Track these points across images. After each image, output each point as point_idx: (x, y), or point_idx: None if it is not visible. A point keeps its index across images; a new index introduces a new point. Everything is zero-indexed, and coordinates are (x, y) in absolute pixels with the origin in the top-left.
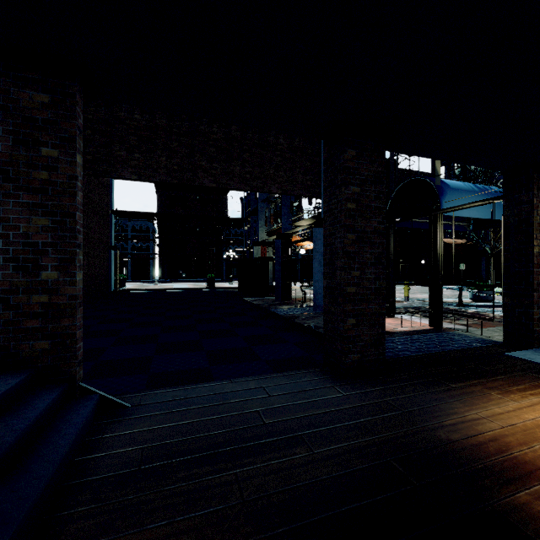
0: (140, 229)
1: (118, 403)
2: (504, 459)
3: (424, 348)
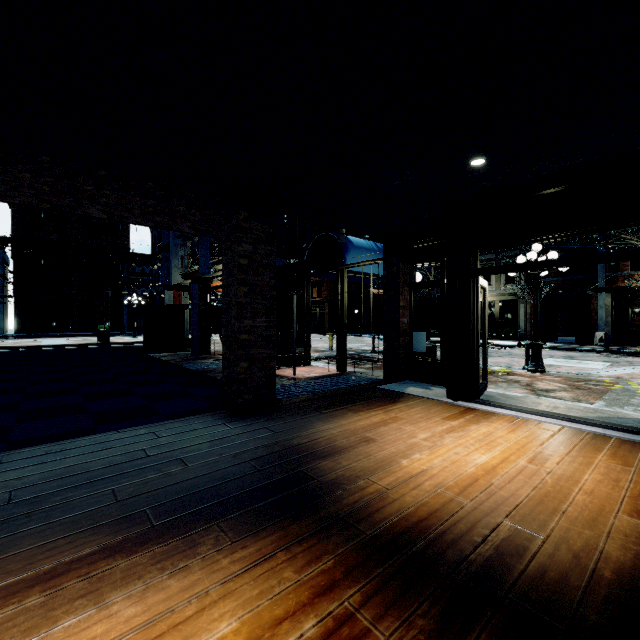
0: None
1: None
2: (327, 447)
3: (321, 388)
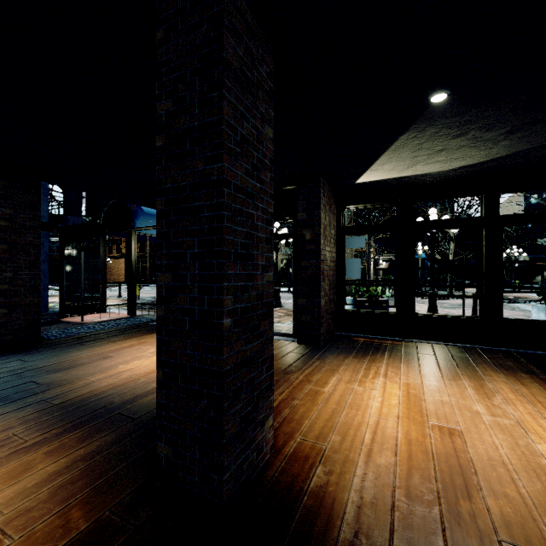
0: None
1: None
2: (68, 365)
3: (101, 328)
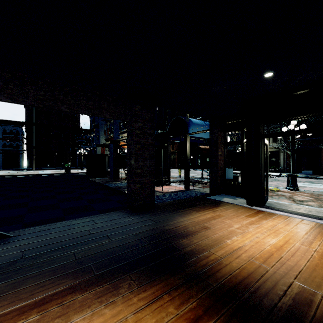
0: (10, 132)
1: (5, 235)
2: (184, 231)
3: (177, 198)
